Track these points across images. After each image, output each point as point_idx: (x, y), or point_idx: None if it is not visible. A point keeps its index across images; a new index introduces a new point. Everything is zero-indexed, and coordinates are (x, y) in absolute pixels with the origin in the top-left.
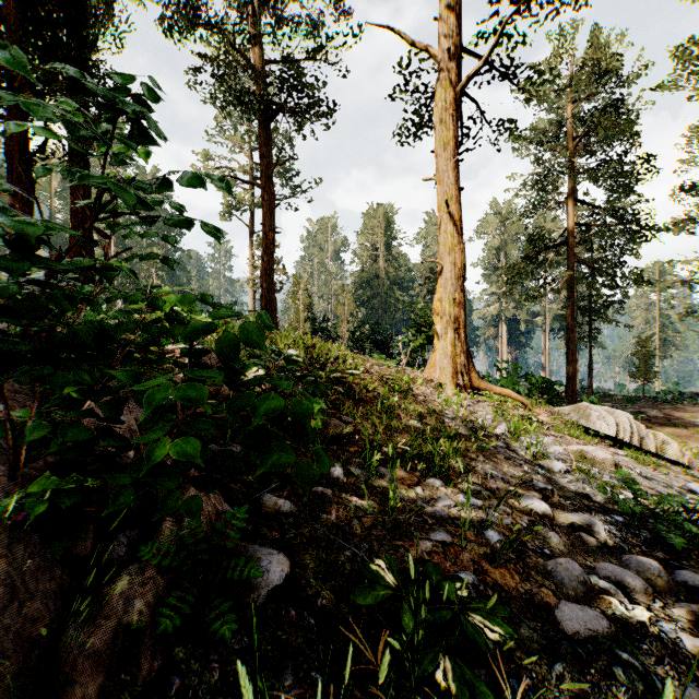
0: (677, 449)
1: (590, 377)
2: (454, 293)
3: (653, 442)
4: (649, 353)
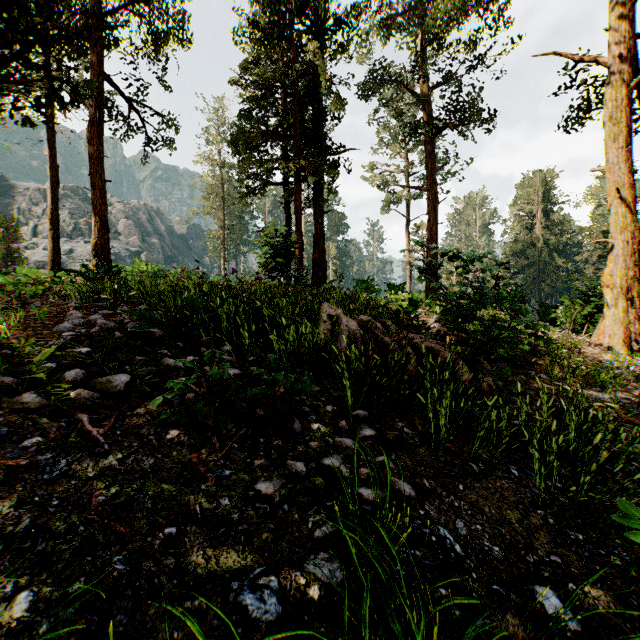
0: None
1: None
2: (626, 267)
3: None
4: None
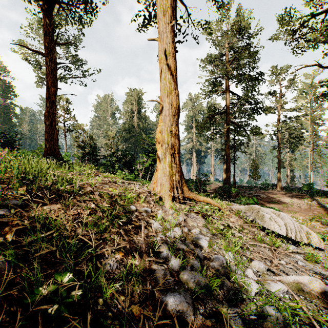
0: (317, 238)
1: (234, 178)
2: (171, 126)
3: (305, 235)
4: (257, 166)
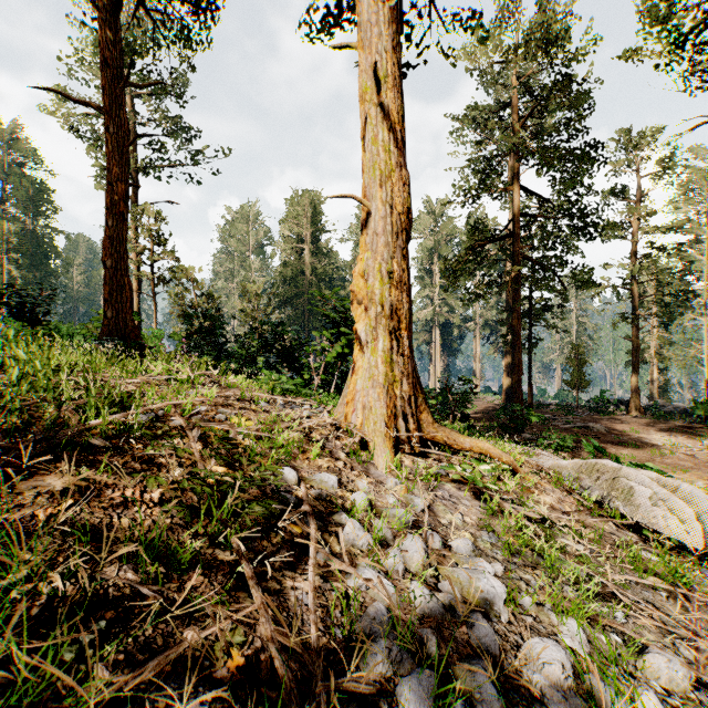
0: None
1: (530, 387)
2: (391, 260)
3: None
4: (582, 360)
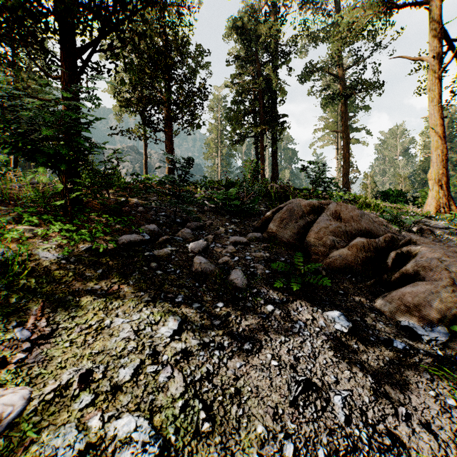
0: None
1: None
2: (438, 168)
3: None
4: None
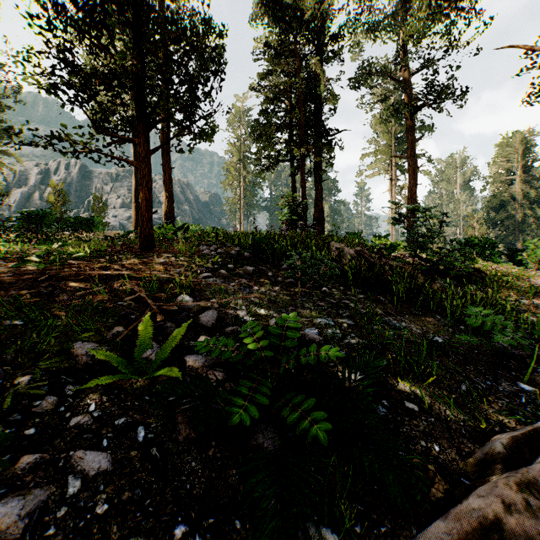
0: None
1: None
2: None
3: None
4: None
